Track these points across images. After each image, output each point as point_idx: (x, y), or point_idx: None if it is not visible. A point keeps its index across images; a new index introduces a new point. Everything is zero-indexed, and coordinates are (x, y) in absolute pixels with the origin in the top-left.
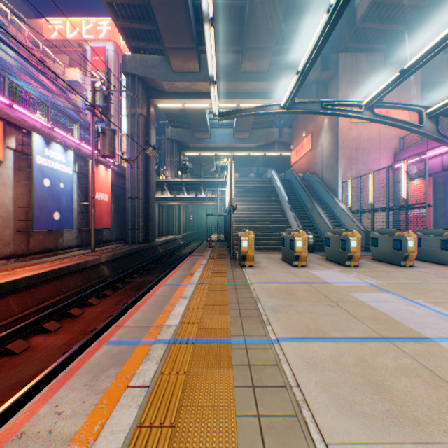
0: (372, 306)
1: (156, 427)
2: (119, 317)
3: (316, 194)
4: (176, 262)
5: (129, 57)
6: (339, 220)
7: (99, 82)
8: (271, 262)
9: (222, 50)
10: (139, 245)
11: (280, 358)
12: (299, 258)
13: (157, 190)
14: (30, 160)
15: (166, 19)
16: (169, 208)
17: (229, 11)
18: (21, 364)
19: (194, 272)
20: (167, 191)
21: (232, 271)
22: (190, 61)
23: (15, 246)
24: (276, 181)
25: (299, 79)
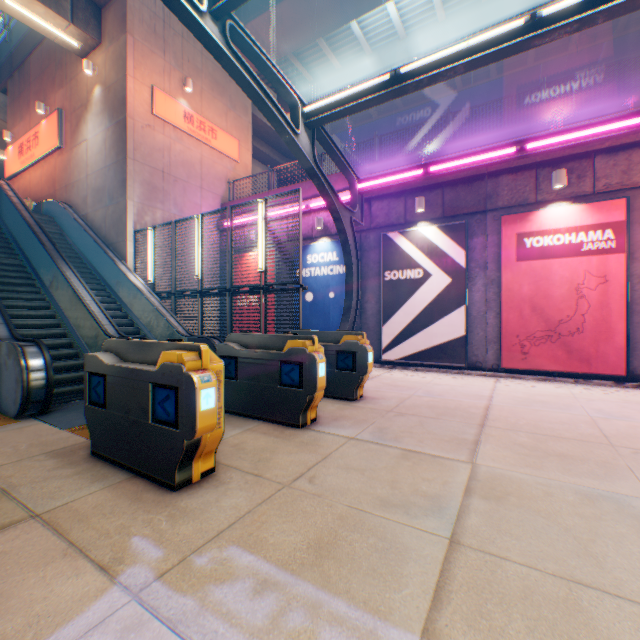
0: None
1: None
2: None
3: (75, 250)
4: None
5: None
6: (131, 313)
7: None
8: None
9: None
10: None
11: None
12: None
13: None
14: None
15: None
16: None
17: None
18: None
19: None
20: None
21: None
22: None
23: None
24: None
25: None
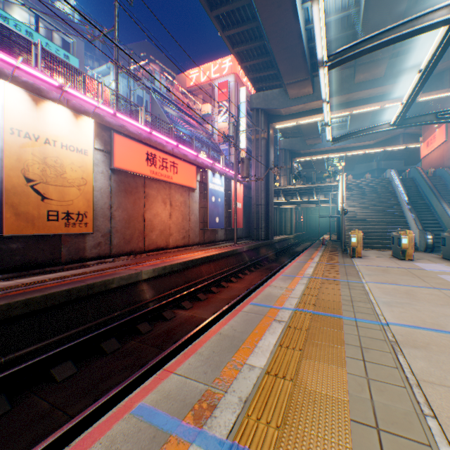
0: (446, 280)
1: (312, 288)
2: (267, 279)
3: (449, 191)
4: (292, 256)
5: (254, 96)
6: None
7: (223, 110)
8: (379, 256)
9: (334, 69)
10: (262, 241)
11: (364, 285)
12: (405, 253)
13: (273, 197)
14: (204, 186)
15: (286, 67)
16: (281, 211)
17: (341, 40)
18: (230, 290)
19: (313, 258)
20: (282, 197)
21: (342, 259)
22: (303, 88)
23: (199, 238)
24: (394, 182)
25: (405, 106)
